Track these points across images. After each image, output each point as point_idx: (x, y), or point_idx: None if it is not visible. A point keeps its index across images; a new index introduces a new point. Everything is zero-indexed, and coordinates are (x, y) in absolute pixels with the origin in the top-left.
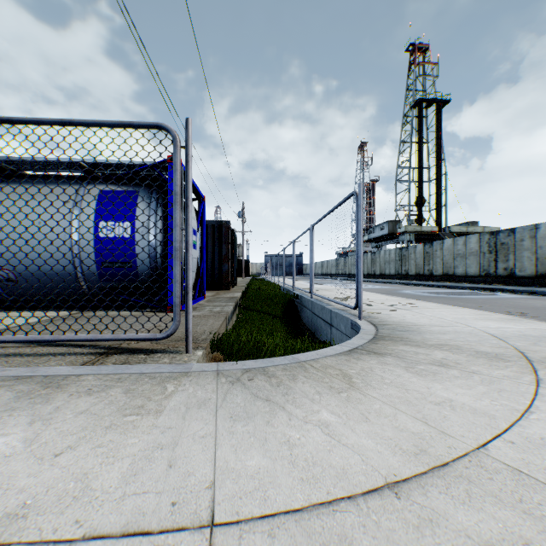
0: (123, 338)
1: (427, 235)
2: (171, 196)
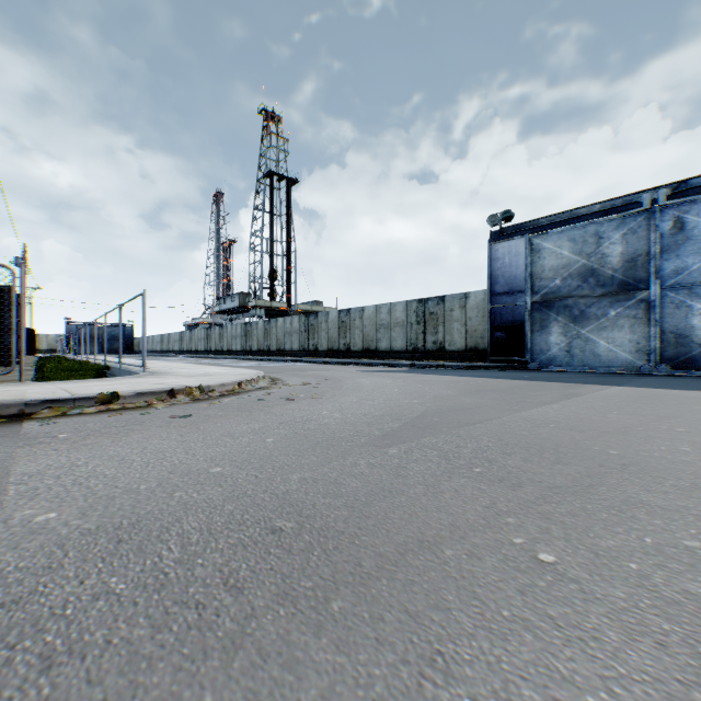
0: None
1: (279, 311)
2: None
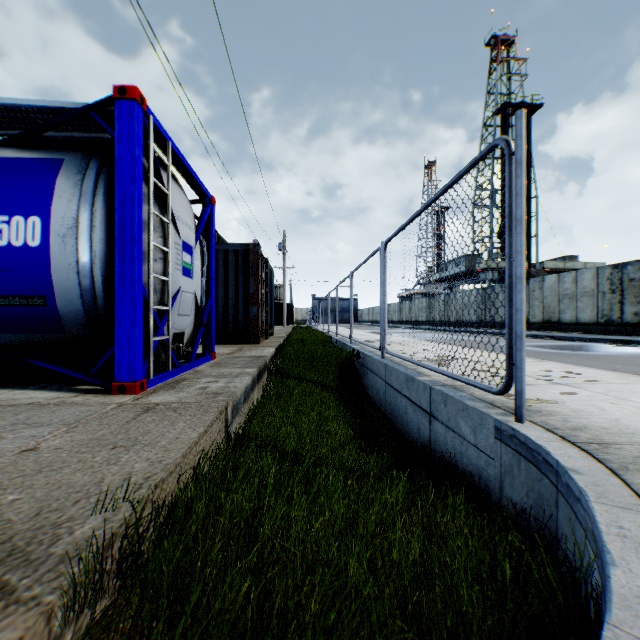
0: None
1: None
2: (121, 166)
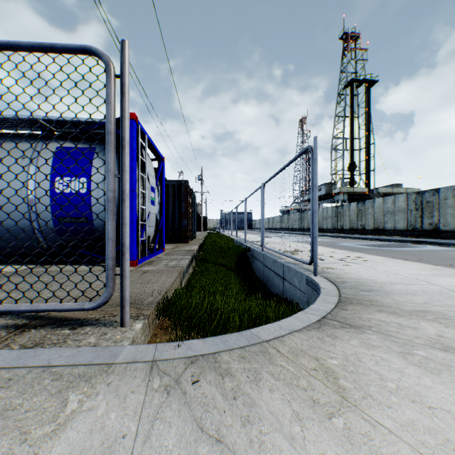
0: (43, 308)
1: (358, 196)
2: None
